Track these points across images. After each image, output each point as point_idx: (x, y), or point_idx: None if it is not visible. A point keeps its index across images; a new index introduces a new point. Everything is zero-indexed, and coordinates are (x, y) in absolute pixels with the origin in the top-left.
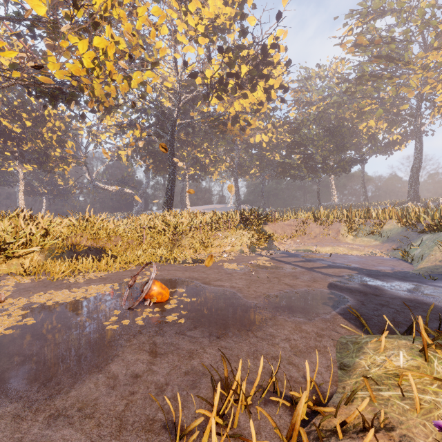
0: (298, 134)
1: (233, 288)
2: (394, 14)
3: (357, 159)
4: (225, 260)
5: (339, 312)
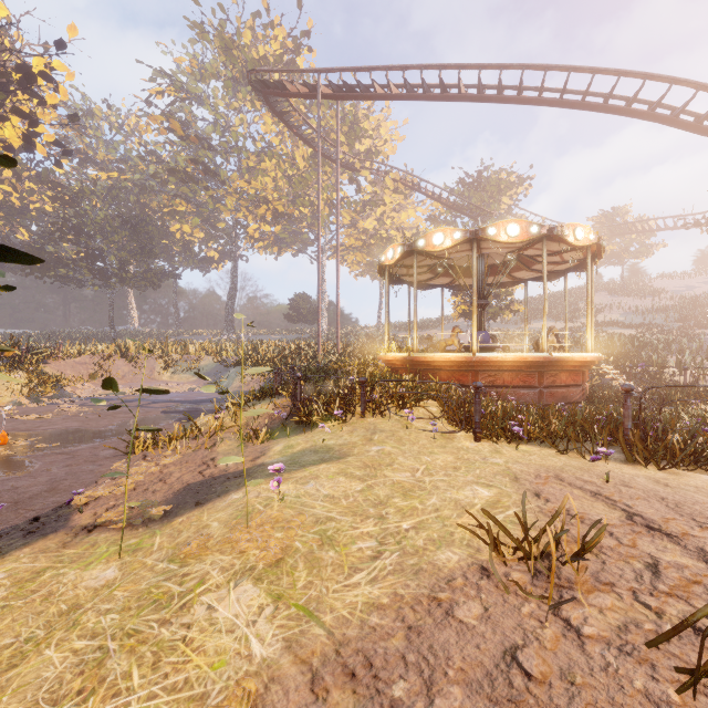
0: (74, 209)
1: (71, 427)
2: (212, 113)
3: (169, 272)
4: (7, 414)
5: (176, 420)
